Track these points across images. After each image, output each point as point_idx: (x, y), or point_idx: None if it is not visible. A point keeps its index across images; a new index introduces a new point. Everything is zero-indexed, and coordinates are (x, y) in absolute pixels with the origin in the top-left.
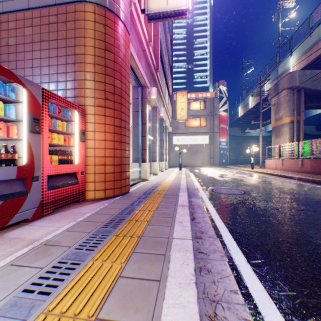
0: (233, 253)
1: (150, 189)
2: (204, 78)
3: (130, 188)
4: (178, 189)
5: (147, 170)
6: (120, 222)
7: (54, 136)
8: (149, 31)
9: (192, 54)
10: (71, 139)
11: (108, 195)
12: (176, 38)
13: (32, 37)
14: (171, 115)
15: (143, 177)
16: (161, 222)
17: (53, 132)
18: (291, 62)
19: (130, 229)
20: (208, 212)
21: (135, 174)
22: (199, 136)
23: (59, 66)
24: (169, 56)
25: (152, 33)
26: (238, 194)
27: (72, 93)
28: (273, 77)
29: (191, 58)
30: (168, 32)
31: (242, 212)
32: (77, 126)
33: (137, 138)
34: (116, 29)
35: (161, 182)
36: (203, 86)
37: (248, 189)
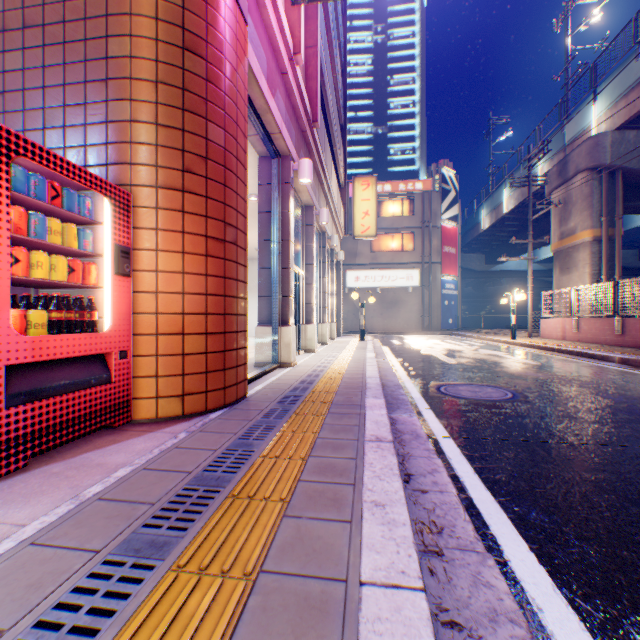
0: (556, 627)
1: (297, 389)
2: (410, 154)
3: (251, 386)
4: (363, 389)
5: (291, 342)
6: (202, 504)
7: (36, 258)
8: (296, 30)
9: (385, 106)
10: (93, 268)
11: (191, 409)
12: (353, 74)
13: (4, 17)
14: (343, 225)
15: (283, 358)
16: (323, 506)
17: (41, 249)
18: (595, 116)
19: (227, 539)
20: (443, 456)
21: (264, 351)
22: (401, 271)
23: (69, 89)
24: (339, 102)
25: (302, 35)
26: (501, 400)
27: (101, 155)
28: (554, 148)
29: (383, 114)
30: (336, 51)
31: (527, 456)
32: (110, 235)
33: (269, 271)
34: (211, 1)
35: (323, 370)
36: (408, 169)
37: (520, 387)
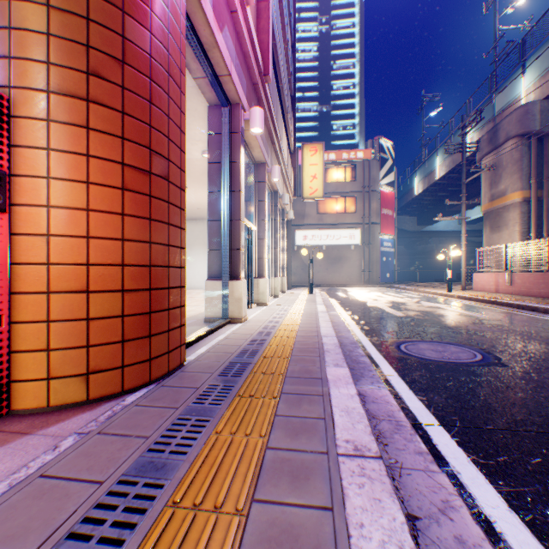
0: None
1: (245, 352)
2: (350, 129)
3: (193, 348)
4: (320, 352)
5: (242, 297)
6: None
7: None
8: None
9: (328, 88)
10: None
11: (100, 392)
12: (301, 59)
13: None
14: (292, 188)
15: (233, 313)
16: None
17: None
18: (524, 87)
19: None
20: (446, 466)
21: (213, 306)
22: (344, 231)
23: None
24: (290, 73)
25: None
26: (473, 362)
27: None
28: (484, 119)
29: (327, 95)
30: (287, 23)
31: None
32: None
33: (219, 223)
34: None
35: (274, 326)
36: (349, 143)
37: (485, 346)
